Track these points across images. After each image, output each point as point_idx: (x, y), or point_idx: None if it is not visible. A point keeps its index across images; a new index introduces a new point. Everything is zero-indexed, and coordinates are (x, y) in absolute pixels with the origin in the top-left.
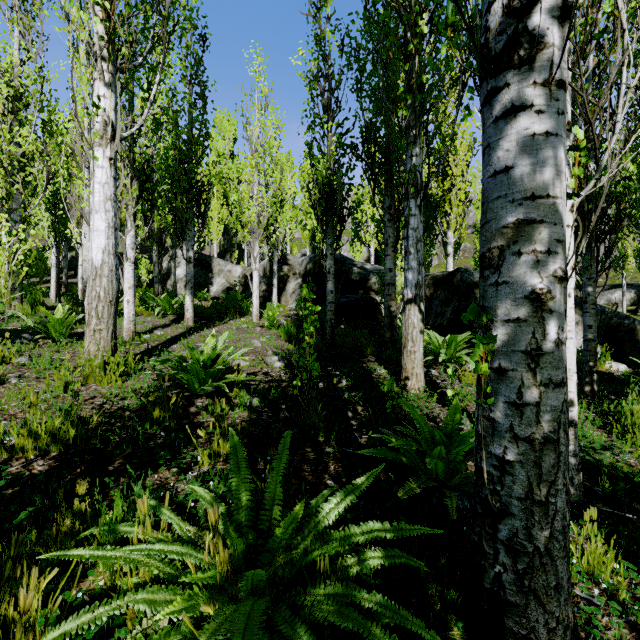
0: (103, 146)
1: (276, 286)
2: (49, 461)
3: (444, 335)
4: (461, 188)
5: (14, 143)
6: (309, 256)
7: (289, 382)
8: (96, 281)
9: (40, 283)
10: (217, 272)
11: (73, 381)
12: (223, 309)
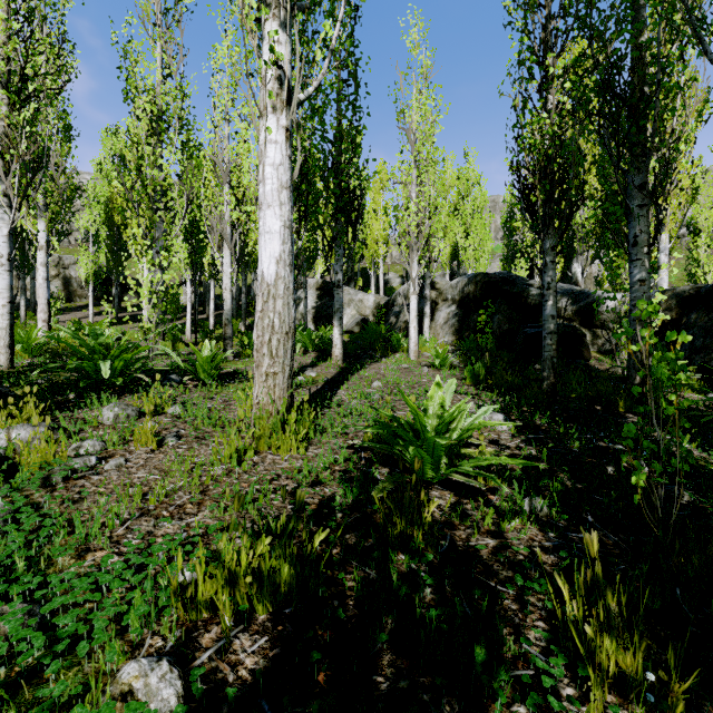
0: (276, 113)
1: (428, 315)
2: (259, 640)
3: (712, 381)
4: (684, 170)
5: (156, 168)
6: (467, 276)
7: (552, 462)
8: (269, 304)
9: (174, 320)
10: (347, 302)
11: (244, 447)
12: (366, 344)
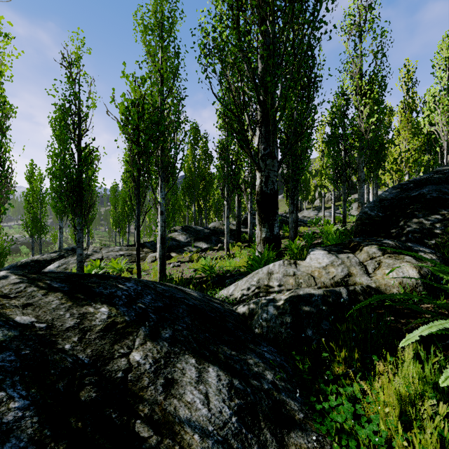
0: None
1: None
2: None
3: None
4: None
5: None
6: None
7: None
8: None
9: None
10: None
11: None
12: None
